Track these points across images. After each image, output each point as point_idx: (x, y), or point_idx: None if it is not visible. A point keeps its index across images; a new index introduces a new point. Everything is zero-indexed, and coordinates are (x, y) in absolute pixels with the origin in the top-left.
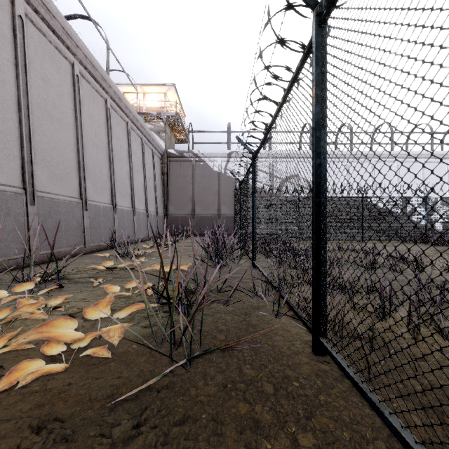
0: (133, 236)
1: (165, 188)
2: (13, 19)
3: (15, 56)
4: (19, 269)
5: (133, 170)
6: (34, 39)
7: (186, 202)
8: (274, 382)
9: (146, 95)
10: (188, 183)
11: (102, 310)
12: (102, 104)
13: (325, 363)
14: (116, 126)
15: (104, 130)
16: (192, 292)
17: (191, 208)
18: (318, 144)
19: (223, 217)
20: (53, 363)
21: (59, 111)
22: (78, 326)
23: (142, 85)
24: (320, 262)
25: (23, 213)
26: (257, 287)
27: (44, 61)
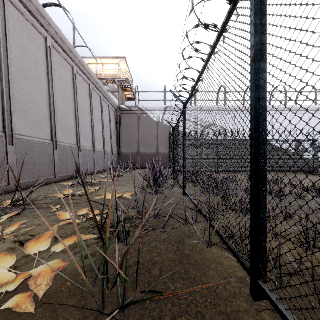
0: (94, 169)
1: (118, 133)
2: None
3: None
4: None
5: (94, 119)
6: (13, 17)
7: (133, 143)
8: None
9: (105, 66)
10: (135, 130)
11: (44, 241)
12: (69, 69)
13: (268, 313)
14: (81, 87)
15: (71, 89)
16: (133, 218)
17: (137, 148)
18: (257, 76)
19: (161, 155)
20: None
21: (35, 73)
22: (22, 256)
23: (101, 58)
24: (260, 201)
25: (3, 151)
26: (188, 214)
27: (22, 34)
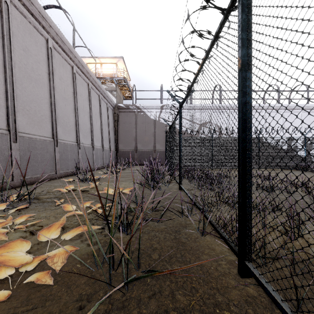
0: (92, 165)
1: (116, 131)
2: (0, 4)
3: (1, 31)
4: (4, 190)
5: (93, 117)
6: (17, 19)
7: (131, 141)
8: (206, 311)
9: (103, 65)
10: (132, 127)
11: (54, 230)
12: (69, 69)
13: (252, 288)
14: (80, 86)
15: (71, 88)
16: (132, 211)
17: (134, 145)
18: (244, 83)
19: (157, 152)
20: (1, 284)
21: (37, 74)
22: (34, 244)
23: (100, 58)
24: (246, 192)
25: (7, 149)
26: (184, 207)
27: (25, 36)
